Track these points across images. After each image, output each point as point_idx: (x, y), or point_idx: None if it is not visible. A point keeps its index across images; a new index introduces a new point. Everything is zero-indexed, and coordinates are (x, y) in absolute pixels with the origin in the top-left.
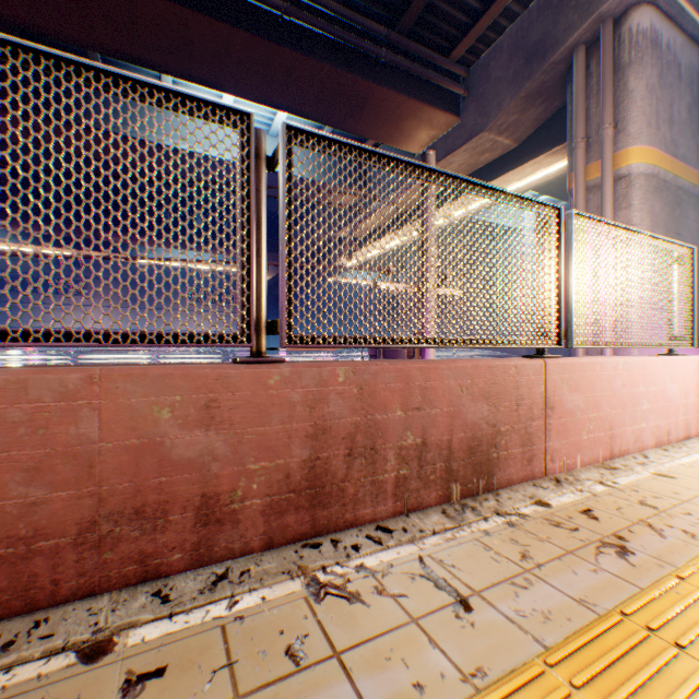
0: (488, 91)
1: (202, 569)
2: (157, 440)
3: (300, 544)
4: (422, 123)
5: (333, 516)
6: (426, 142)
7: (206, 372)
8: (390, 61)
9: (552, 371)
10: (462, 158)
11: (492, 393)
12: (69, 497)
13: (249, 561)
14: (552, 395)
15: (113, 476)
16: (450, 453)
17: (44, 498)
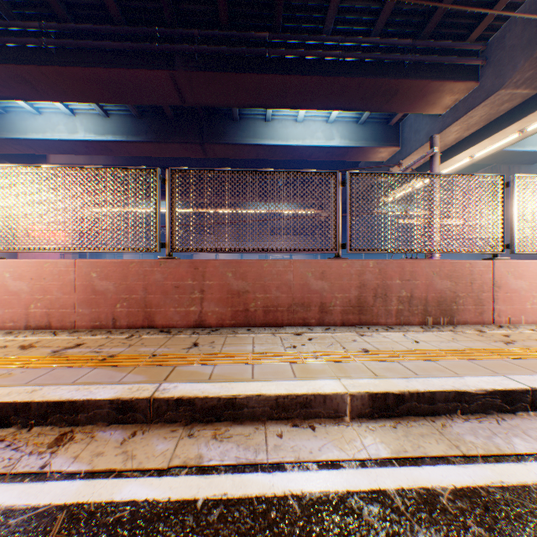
0: (503, 57)
1: (320, 327)
2: (307, 283)
3: (354, 326)
4: (443, 94)
5: (367, 319)
6: (448, 105)
7: (321, 262)
8: (414, 61)
9: (498, 267)
10: (481, 112)
11: (452, 276)
12: (285, 296)
13: (336, 327)
14: (498, 280)
15: (295, 292)
16: (426, 303)
17: (279, 296)
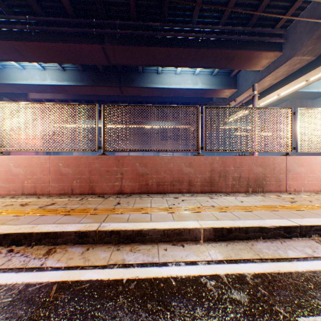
0: (295, 38)
1: (189, 193)
2: (181, 169)
3: (207, 193)
4: (261, 58)
5: (215, 189)
6: (264, 65)
7: (189, 157)
8: (244, 40)
9: (289, 160)
10: (283, 69)
11: (263, 165)
12: (169, 176)
13: (197, 194)
14: (289, 167)
15: (175, 174)
16: (248, 180)
17: (165, 176)
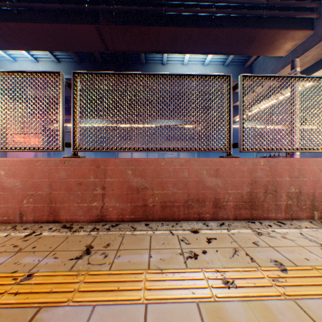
0: None
1: (214, 221)
2: (202, 179)
3: (246, 221)
4: (287, 40)
5: (258, 214)
6: (289, 48)
7: (215, 160)
8: (268, 15)
9: None
10: (314, 52)
11: None
12: (181, 192)
13: (229, 222)
14: None
15: (191, 188)
16: (313, 198)
17: (176, 192)
